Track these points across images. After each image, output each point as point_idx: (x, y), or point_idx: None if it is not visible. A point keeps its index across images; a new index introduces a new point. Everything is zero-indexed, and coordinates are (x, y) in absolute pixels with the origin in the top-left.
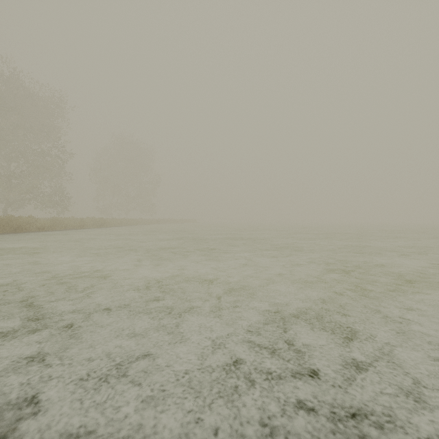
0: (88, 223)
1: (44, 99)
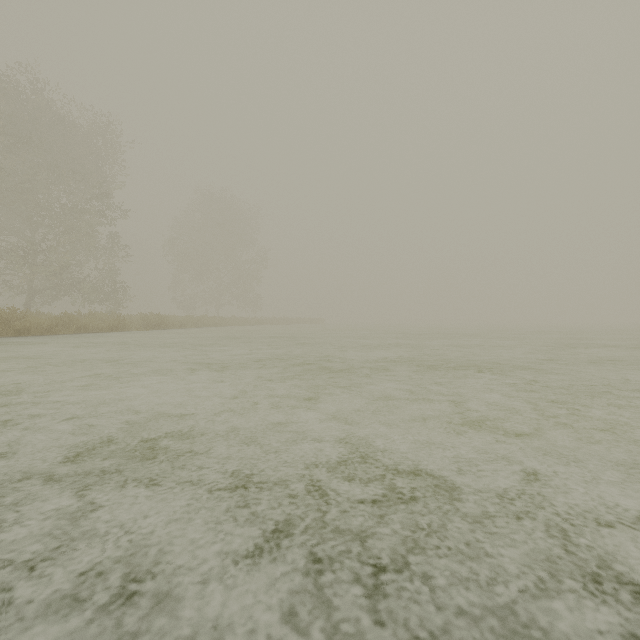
0: (135, 322)
1: (87, 131)
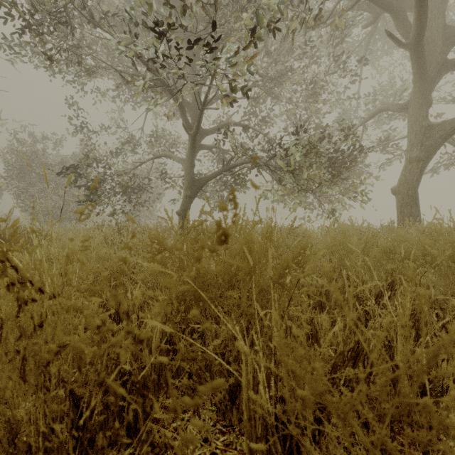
0: None
1: None
